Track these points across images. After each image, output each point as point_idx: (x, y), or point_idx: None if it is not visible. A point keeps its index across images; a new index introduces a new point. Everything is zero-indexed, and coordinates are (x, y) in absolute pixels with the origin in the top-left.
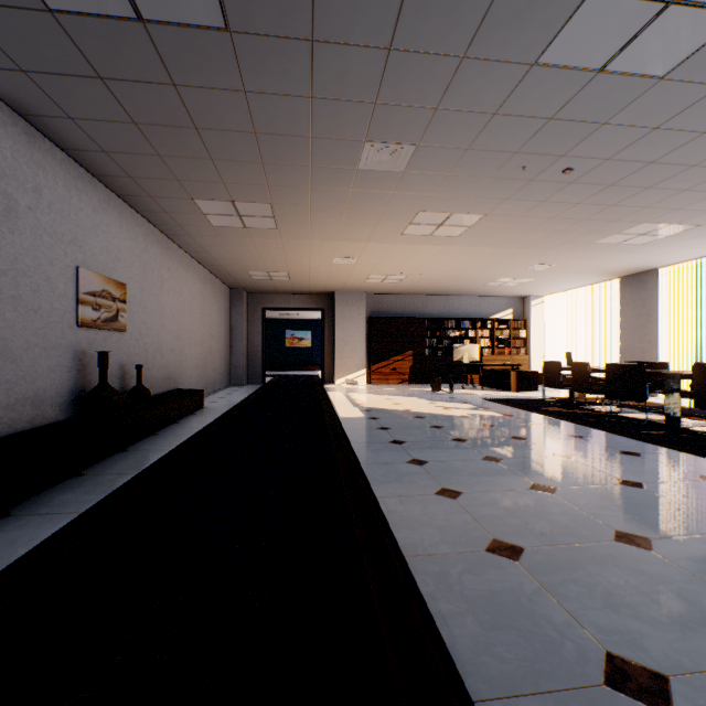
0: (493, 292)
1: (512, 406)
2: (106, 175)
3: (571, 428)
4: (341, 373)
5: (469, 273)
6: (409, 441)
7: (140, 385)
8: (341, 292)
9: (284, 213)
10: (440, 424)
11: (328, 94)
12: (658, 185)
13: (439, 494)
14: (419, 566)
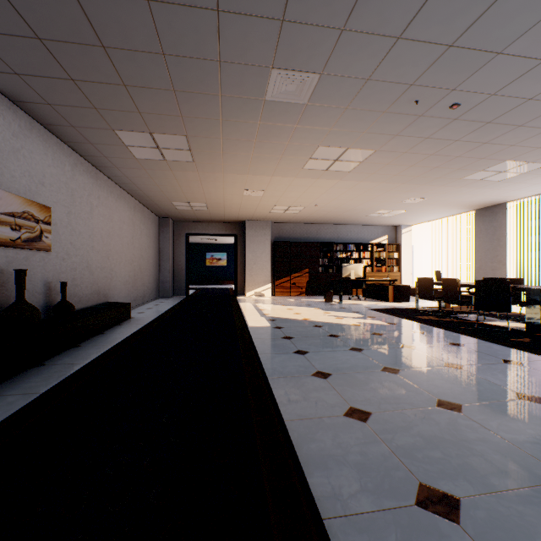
0: (373, 222)
1: (393, 315)
2: (25, 102)
3: (450, 336)
4: (251, 287)
5: (355, 205)
6: (312, 351)
7: (64, 300)
8: (251, 221)
9: (198, 146)
10: (337, 332)
11: (234, 6)
12: (528, 123)
13: (348, 416)
14: (343, 537)
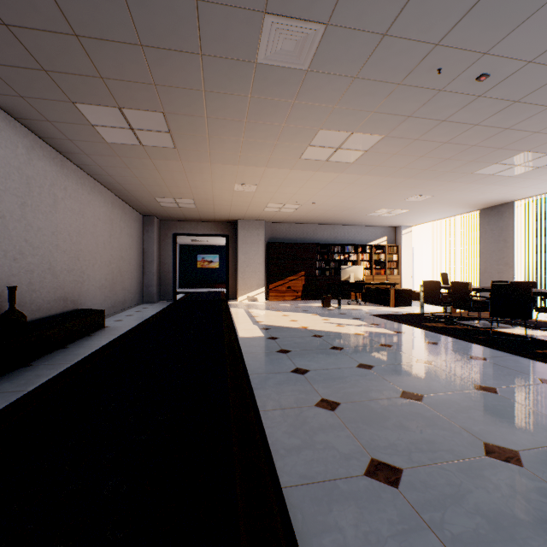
0: (372, 222)
1: (398, 322)
2: None
3: (467, 347)
4: (243, 291)
5: (355, 203)
6: (313, 370)
7: (12, 309)
8: (243, 220)
9: (179, 127)
10: (339, 344)
11: None
12: None
13: (372, 476)
14: None
